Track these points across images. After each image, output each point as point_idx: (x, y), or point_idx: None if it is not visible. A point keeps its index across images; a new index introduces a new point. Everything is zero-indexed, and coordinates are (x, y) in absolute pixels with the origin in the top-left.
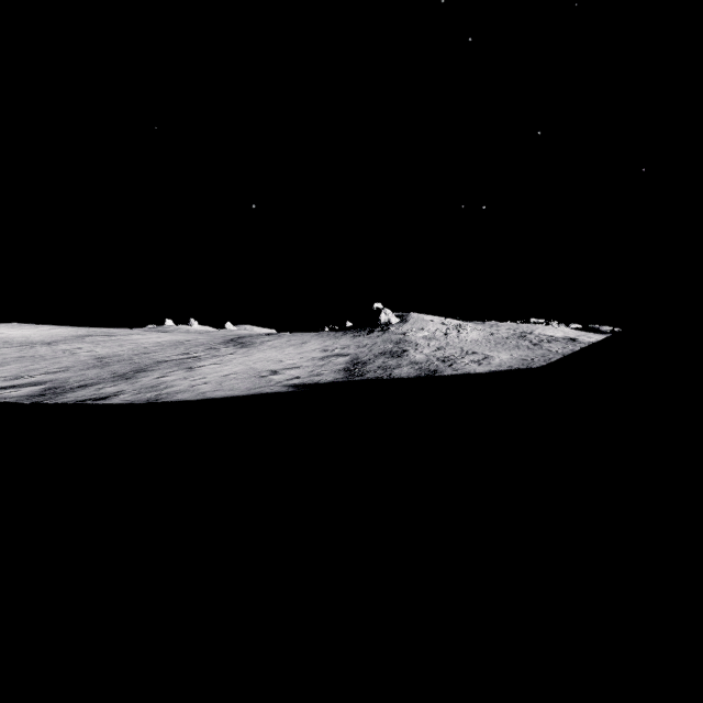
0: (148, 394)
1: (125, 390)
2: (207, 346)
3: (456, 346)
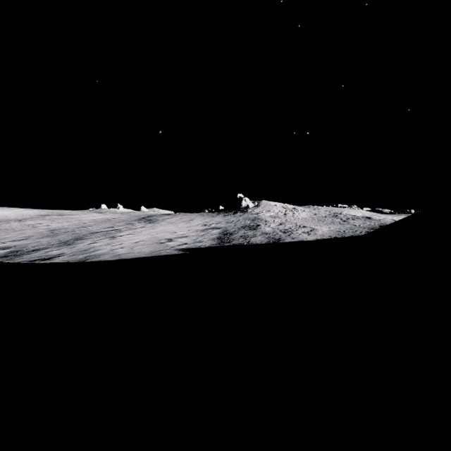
0: (80, 256)
1: (65, 253)
2: (126, 222)
3: (292, 222)
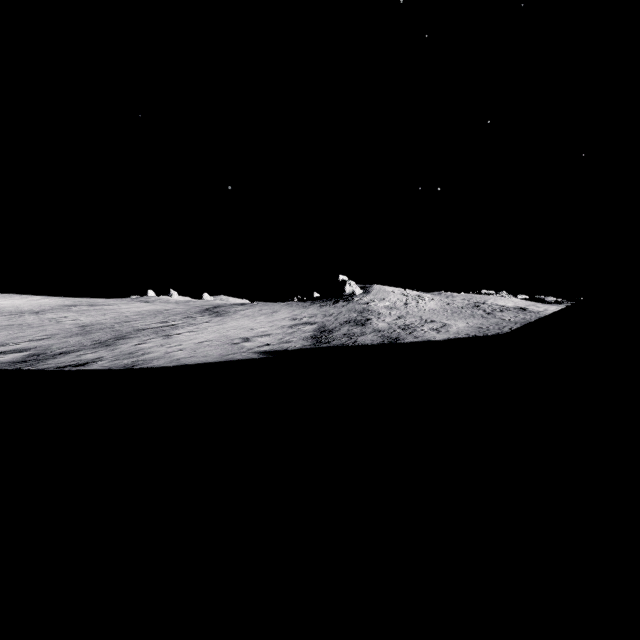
0: (126, 361)
1: (104, 357)
2: (184, 315)
3: (415, 315)
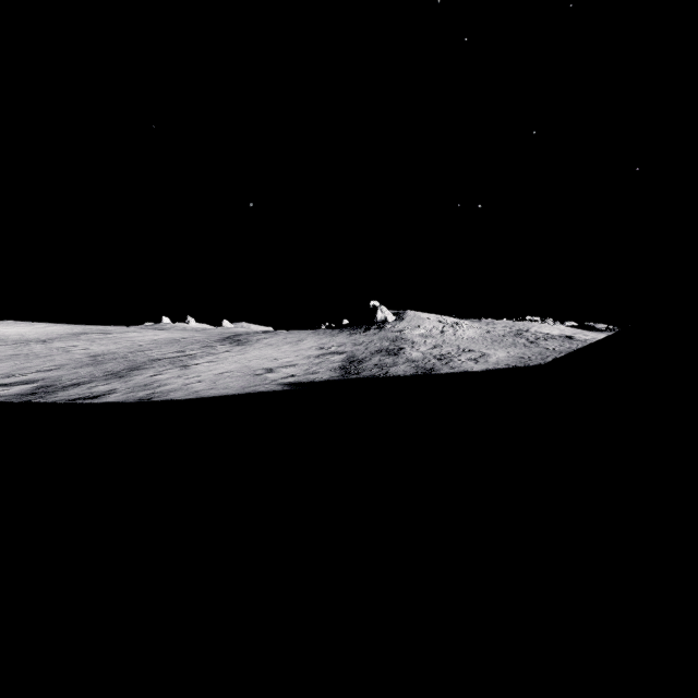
0: (141, 393)
1: (118, 389)
2: (202, 344)
3: (452, 344)
